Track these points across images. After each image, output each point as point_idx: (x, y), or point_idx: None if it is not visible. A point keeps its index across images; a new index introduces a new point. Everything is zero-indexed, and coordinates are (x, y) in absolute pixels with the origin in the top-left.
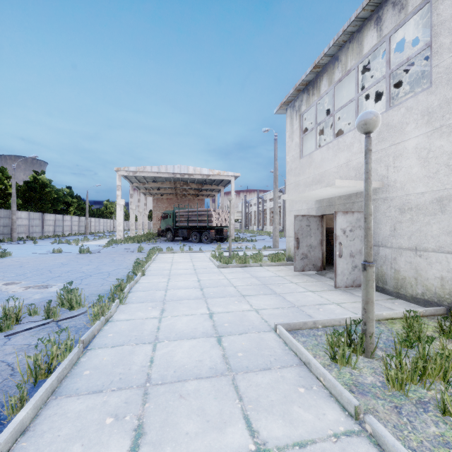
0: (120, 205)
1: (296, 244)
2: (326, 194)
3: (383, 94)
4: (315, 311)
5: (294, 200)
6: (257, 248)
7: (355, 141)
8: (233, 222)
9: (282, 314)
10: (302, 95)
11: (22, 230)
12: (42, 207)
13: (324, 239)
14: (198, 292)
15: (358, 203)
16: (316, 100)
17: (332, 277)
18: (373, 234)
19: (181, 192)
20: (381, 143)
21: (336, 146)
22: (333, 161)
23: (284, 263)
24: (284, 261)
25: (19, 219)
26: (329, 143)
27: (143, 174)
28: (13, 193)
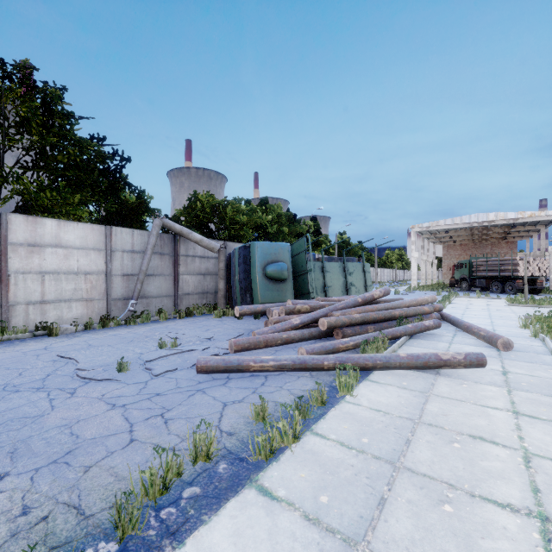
0: (414, 257)
1: None
2: None
3: None
4: None
5: None
6: None
7: None
8: None
9: None
10: None
11: None
12: None
13: None
14: (485, 310)
15: None
16: None
17: None
18: None
19: (479, 237)
20: None
21: None
22: None
23: None
24: None
25: None
26: None
27: (436, 227)
28: (335, 253)
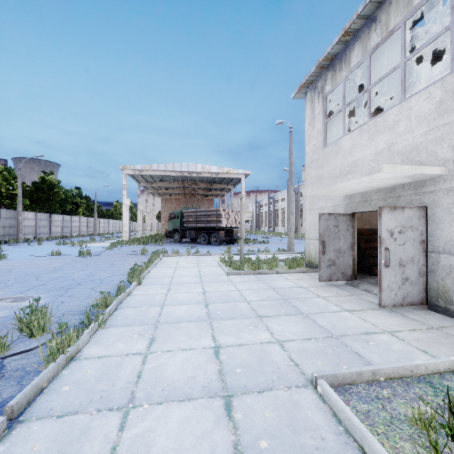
0: (126, 205)
1: (322, 248)
2: (362, 187)
3: (421, 72)
4: (363, 345)
5: (315, 196)
6: (270, 250)
7: (401, 118)
8: (243, 222)
9: (317, 351)
10: (326, 73)
11: (28, 231)
12: (50, 207)
13: (355, 242)
14: (201, 309)
15: (406, 197)
16: (344, 76)
17: (368, 289)
18: (430, 236)
19: (189, 192)
20: (442, 116)
21: (373, 128)
22: (369, 146)
23: (305, 269)
24: (304, 267)
25: (26, 220)
26: (363, 125)
27: (150, 172)
28: (18, 194)
